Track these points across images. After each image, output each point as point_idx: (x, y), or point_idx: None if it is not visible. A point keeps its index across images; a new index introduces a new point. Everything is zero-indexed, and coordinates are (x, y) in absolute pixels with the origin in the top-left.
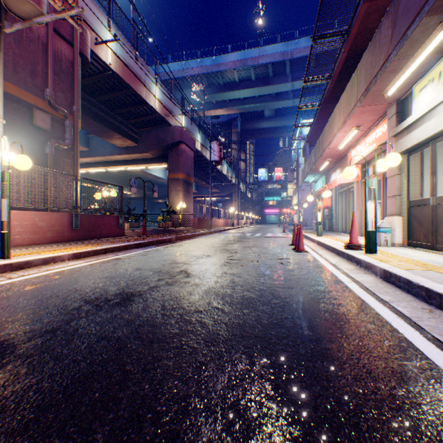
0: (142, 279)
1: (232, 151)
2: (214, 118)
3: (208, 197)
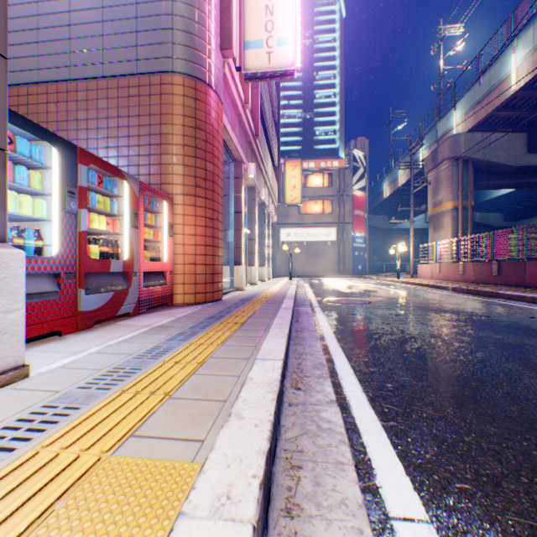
0: None
1: None
2: None
3: None
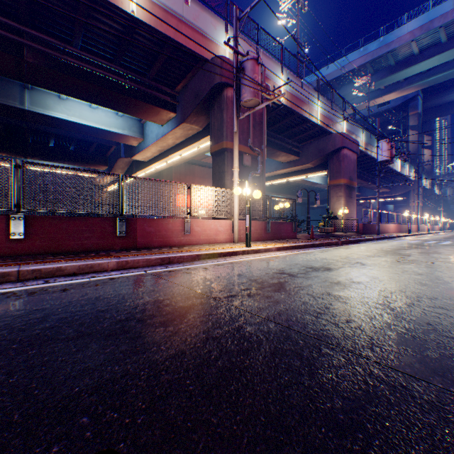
0: (330, 263)
1: (408, 139)
2: (380, 105)
3: (373, 199)
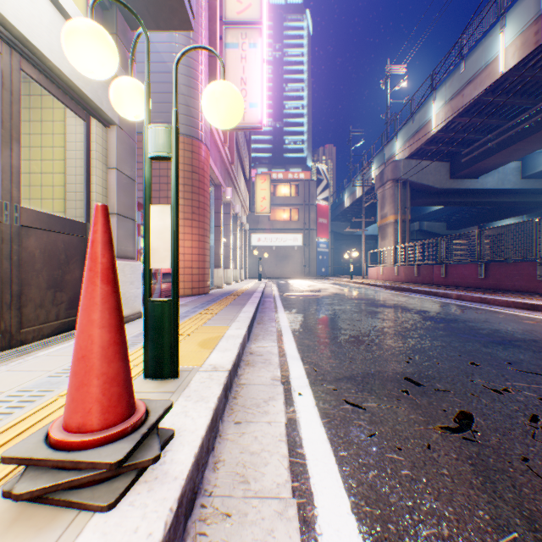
0: (487, 330)
1: None
2: None
3: None
